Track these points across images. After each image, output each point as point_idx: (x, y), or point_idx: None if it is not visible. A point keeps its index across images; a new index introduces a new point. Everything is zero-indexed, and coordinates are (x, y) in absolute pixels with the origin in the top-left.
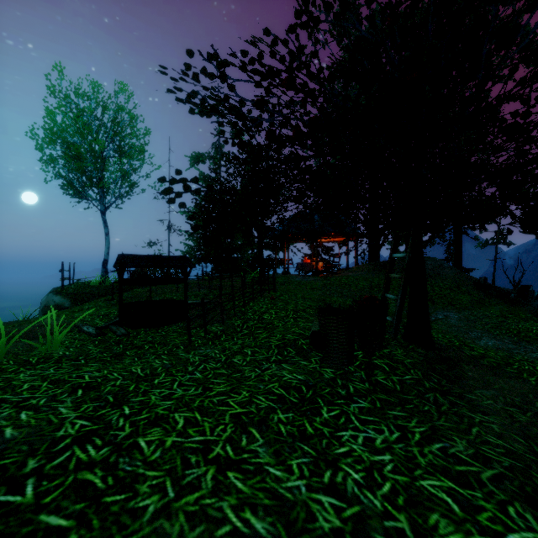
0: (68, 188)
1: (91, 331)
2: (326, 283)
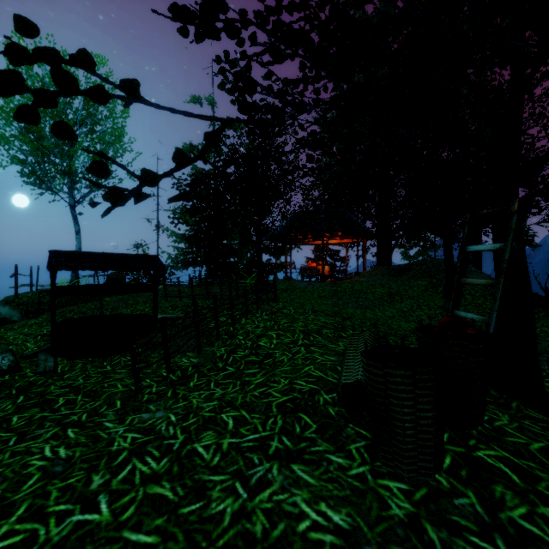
0: (29, 177)
1: (2, 364)
2: (337, 290)
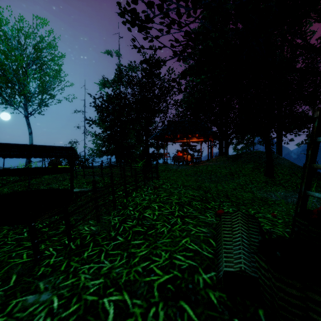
0: None
1: None
2: (196, 171)
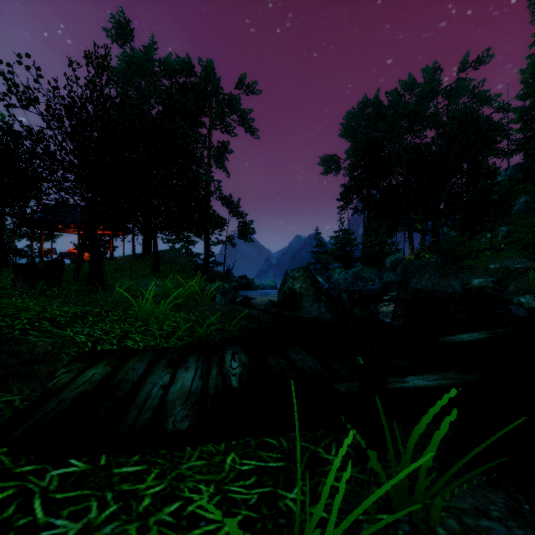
0: None
1: None
2: None
